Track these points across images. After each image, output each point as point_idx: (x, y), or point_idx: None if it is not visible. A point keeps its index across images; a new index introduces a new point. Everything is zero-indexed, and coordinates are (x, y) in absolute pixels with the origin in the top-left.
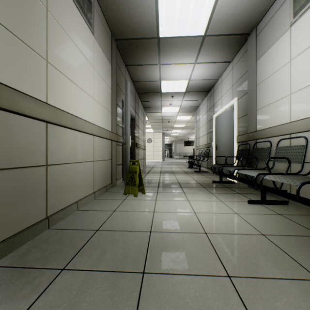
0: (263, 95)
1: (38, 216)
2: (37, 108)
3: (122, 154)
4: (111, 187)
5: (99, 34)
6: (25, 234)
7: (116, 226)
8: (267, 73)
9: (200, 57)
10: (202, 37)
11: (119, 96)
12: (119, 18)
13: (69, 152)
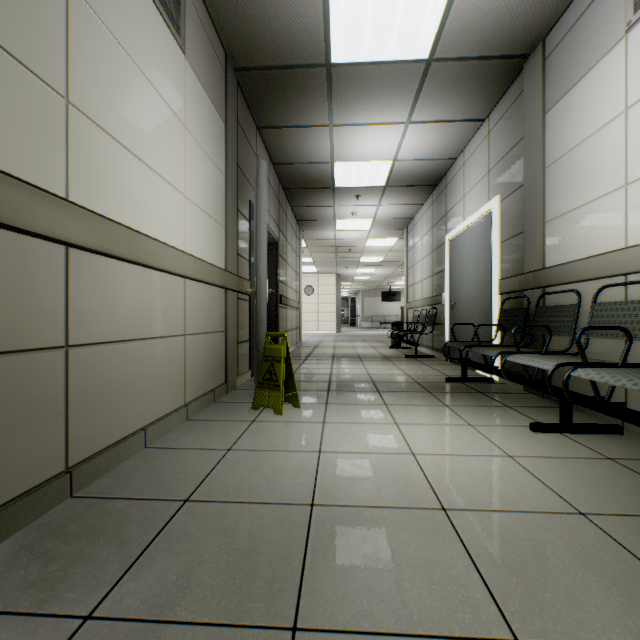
0: (561, 189)
1: (45, 468)
2: (39, 210)
3: (250, 320)
4: (224, 391)
5: (198, 53)
6: (7, 515)
7: (231, 490)
8: (570, 141)
9: (419, 110)
10: (425, 64)
11: (244, 194)
12: (242, 20)
13: (125, 315)
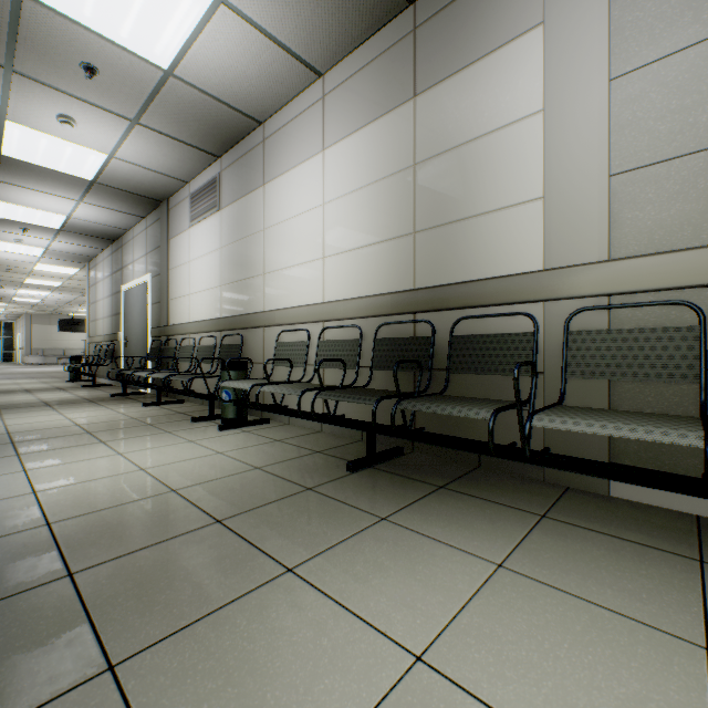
0: (174, 285)
1: None
2: None
3: None
4: None
5: None
6: None
7: None
8: (177, 262)
9: (90, 199)
10: (91, 182)
11: None
12: None
13: None
